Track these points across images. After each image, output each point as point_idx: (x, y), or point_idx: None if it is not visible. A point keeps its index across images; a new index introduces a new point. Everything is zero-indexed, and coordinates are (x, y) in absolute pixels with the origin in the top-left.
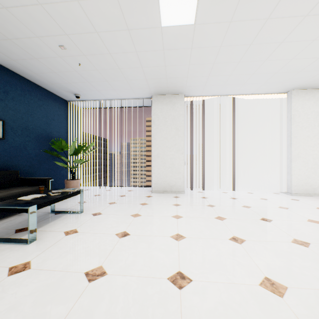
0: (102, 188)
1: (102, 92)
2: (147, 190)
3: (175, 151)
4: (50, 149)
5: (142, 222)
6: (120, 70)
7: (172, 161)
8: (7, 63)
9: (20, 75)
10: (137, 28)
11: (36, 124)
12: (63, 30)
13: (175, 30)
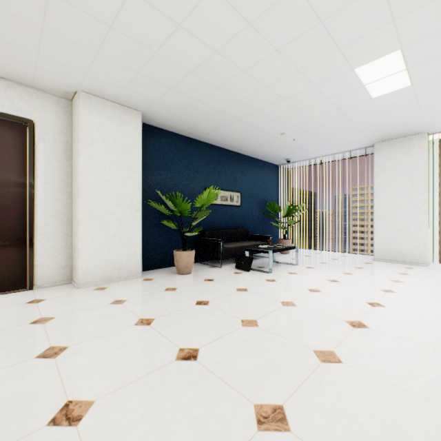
0: (311, 251)
1: (312, 152)
2: (367, 257)
3: (409, 210)
4: (265, 211)
5: (353, 278)
6: (332, 134)
7: (405, 222)
8: (243, 151)
9: (248, 156)
10: (347, 106)
11: (257, 192)
12: (285, 125)
13: (389, 95)
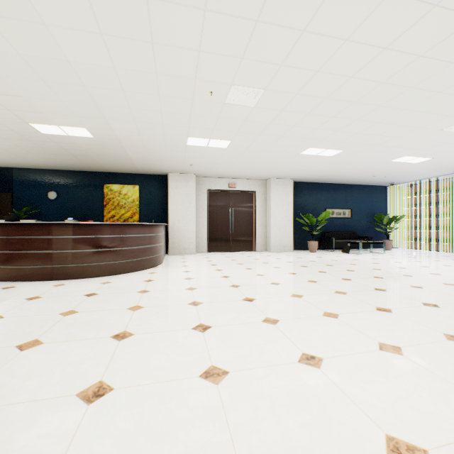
0: (415, 250)
1: (408, 179)
2: None
3: None
4: (373, 220)
5: (410, 258)
6: (410, 172)
7: None
8: (352, 183)
9: (357, 184)
10: (404, 166)
11: (365, 207)
12: (372, 174)
13: (425, 161)
